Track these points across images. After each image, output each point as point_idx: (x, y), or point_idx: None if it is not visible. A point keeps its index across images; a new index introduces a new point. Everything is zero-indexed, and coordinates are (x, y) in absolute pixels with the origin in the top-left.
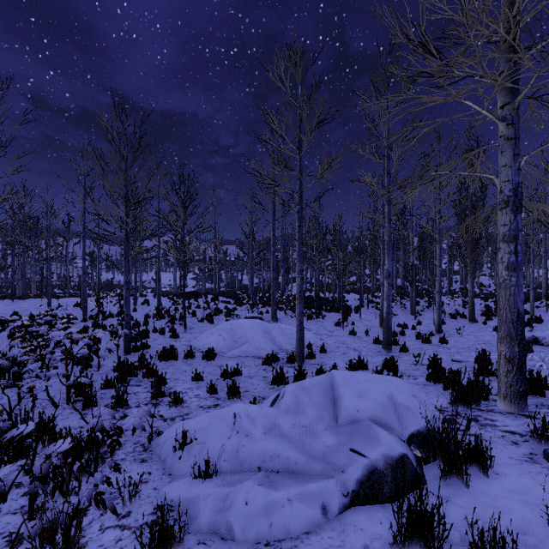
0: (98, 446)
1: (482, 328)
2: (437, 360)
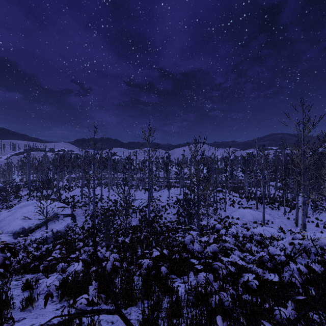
0: None
1: None
2: None
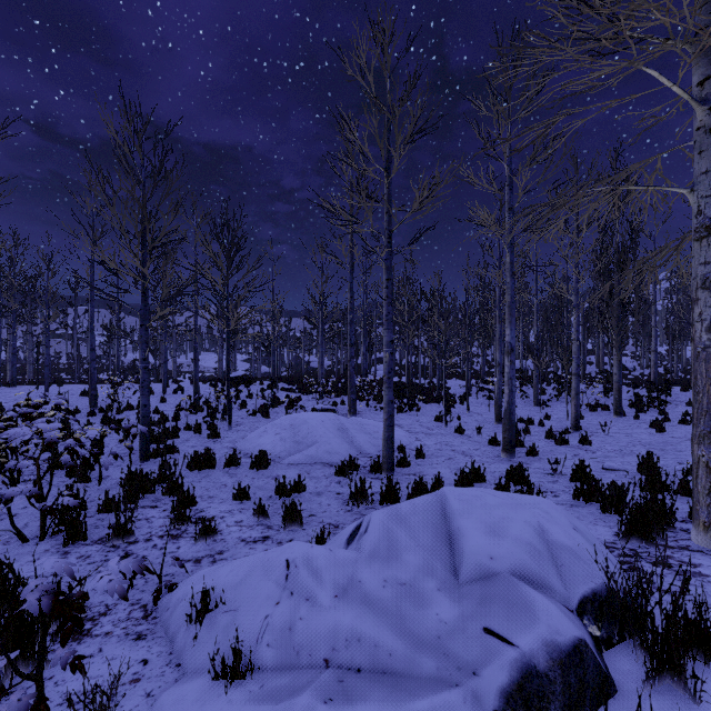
0: (45, 626)
1: (634, 424)
2: (585, 469)
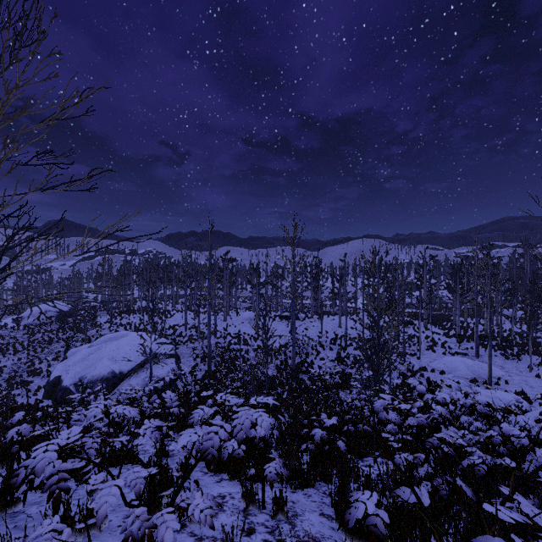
0: None
1: None
2: None
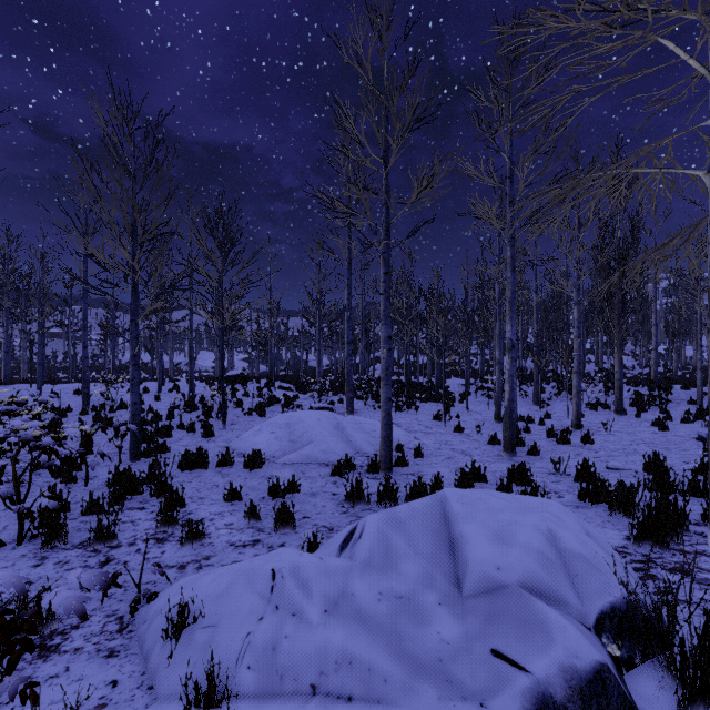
0: None
1: (635, 423)
2: (590, 468)
